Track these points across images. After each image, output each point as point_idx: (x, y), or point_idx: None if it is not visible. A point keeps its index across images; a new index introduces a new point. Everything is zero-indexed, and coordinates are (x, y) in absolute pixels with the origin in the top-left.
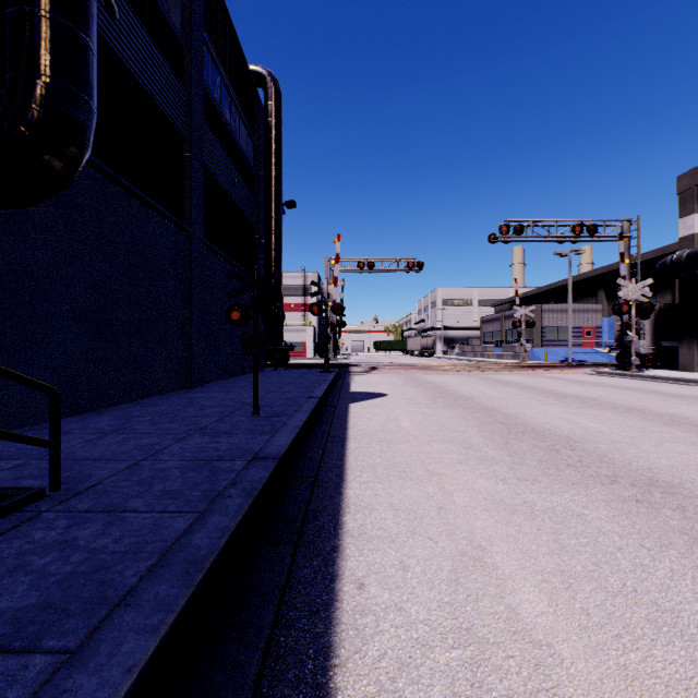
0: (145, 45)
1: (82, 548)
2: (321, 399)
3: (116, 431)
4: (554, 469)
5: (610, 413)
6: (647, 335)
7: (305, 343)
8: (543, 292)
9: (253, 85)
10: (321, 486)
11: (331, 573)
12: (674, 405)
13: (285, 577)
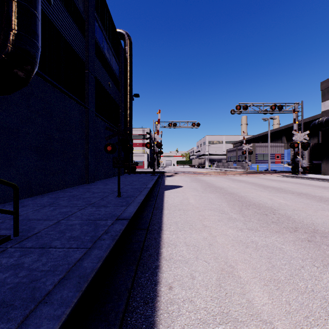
0: (66, 18)
1: (25, 268)
2: (151, 189)
3: (50, 205)
4: (266, 224)
5: (290, 196)
6: (306, 158)
7: (144, 161)
8: (256, 137)
9: (118, 39)
10: (150, 233)
11: (155, 280)
12: (321, 191)
13: (131, 283)
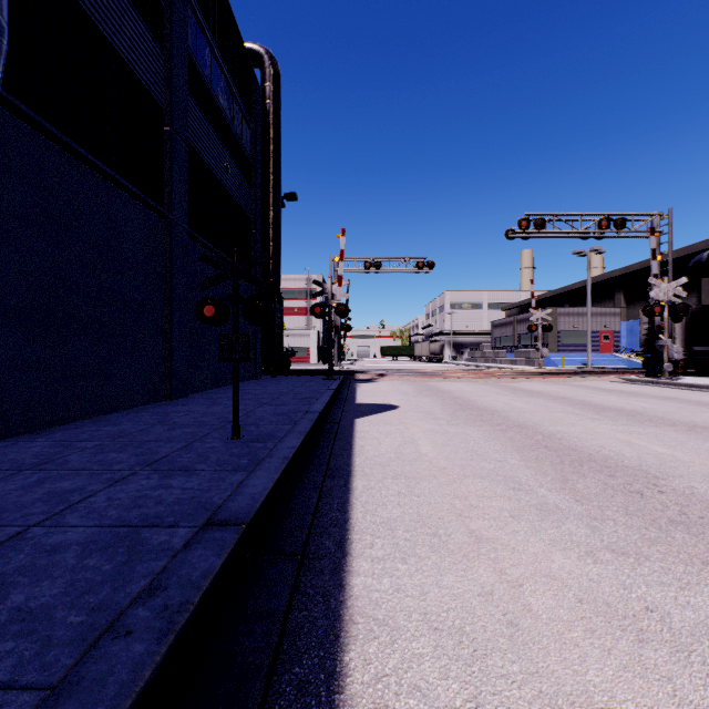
0: None
1: None
2: (321, 414)
3: (37, 465)
4: (656, 530)
5: (672, 433)
6: (678, 339)
7: (309, 348)
8: (557, 295)
9: (249, 64)
10: (310, 569)
11: None
12: None
13: None
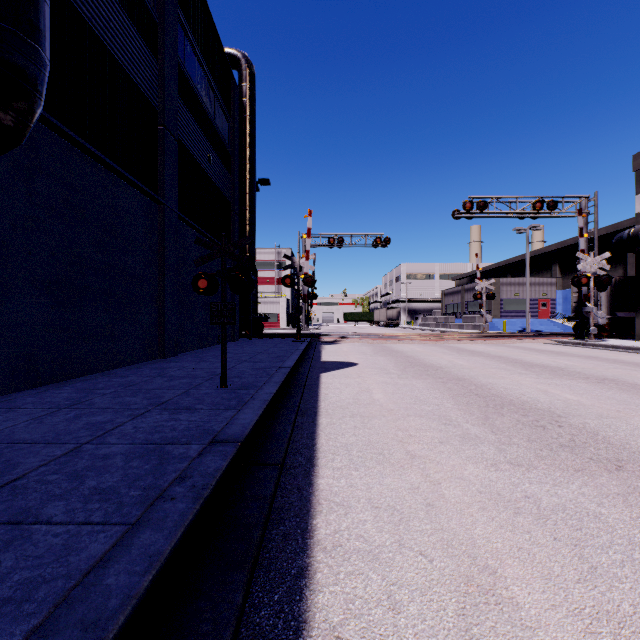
0: (116, 14)
1: None
2: (292, 369)
3: (71, 406)
4: (547, 451)
5: (584, 384)
6: (603, 306)
7: (279, 314)
8: (501, 267)
9: (228, 67)
10: (288, 474)
11: (296, 616)
12: None
13: (232, 631)
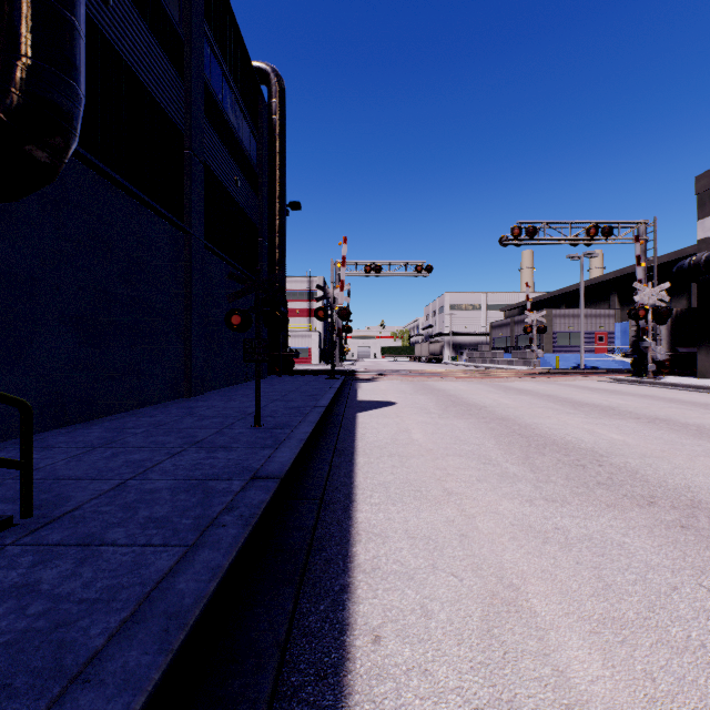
0: (141, 34)
1: (44, 594)
2: (327, 409)
3: (105, 445)
4: (584, 488)
5: (633, 424)
6: (663, 341)
7: (311, 348)
8: (554, 297)
9: (256, 82)
10: (328, 509)
11: (340, 621)
12: (699, 414)
13: (286, 629)
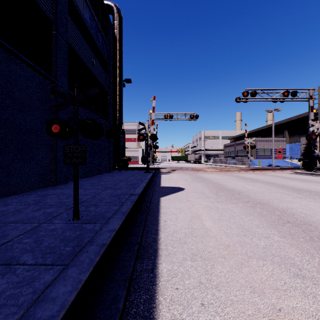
0: None
1: None
2: (140, 195)
3: None
4: None
5: None
6: None
7: (138, 157)
8: (255, 132)
9: (106, 12)
10: None
11: None
12: None
13: None
